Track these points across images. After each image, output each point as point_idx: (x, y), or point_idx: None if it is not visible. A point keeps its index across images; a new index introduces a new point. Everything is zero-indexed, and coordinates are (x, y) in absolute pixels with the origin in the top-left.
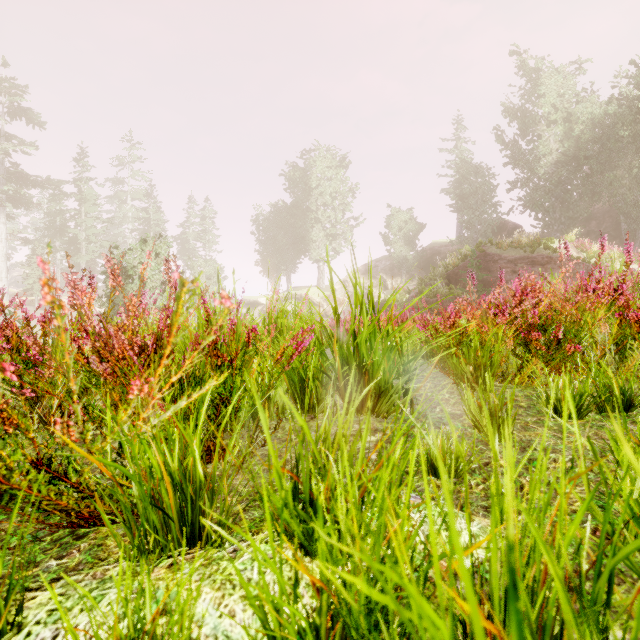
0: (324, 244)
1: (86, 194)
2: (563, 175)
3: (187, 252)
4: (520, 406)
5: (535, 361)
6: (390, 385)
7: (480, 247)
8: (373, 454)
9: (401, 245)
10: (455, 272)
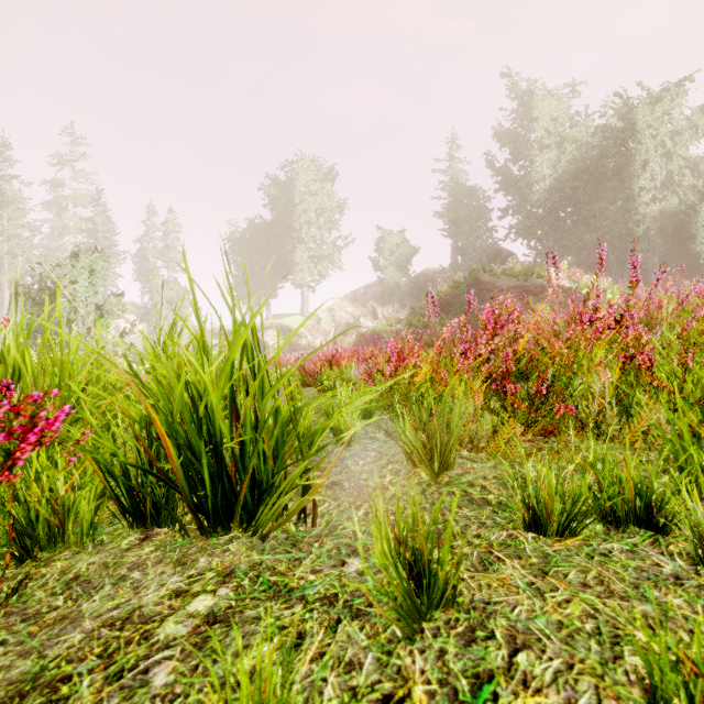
0: (308, 267)
1: (9, 196)
2: (556, 202)
3: (145, 272)
4: (487, 502)
5: (513, 423)
6: (283, 476)
7: (473, 274)
8: (166, 668)
9: (392, 270)
10: (448, 301)
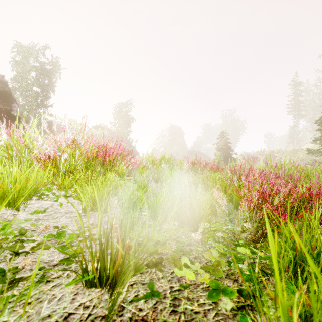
0: None
1: None
2: None
3: None
4: None
5: None
6: None
7: None
8: None
9: None
10: None
